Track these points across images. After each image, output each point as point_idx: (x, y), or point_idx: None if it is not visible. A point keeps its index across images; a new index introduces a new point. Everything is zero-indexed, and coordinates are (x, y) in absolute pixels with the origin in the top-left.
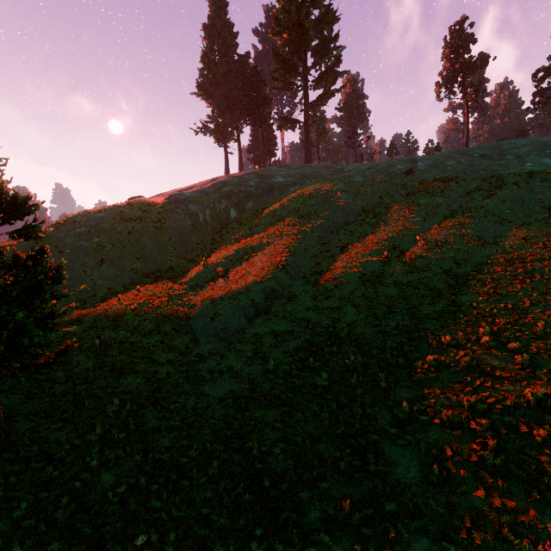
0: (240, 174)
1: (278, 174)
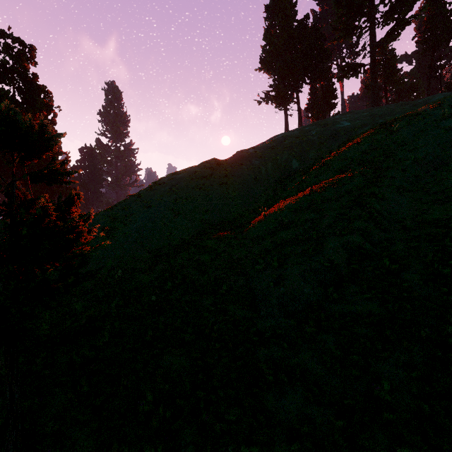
0: (301, 127)
1: (342, 120)
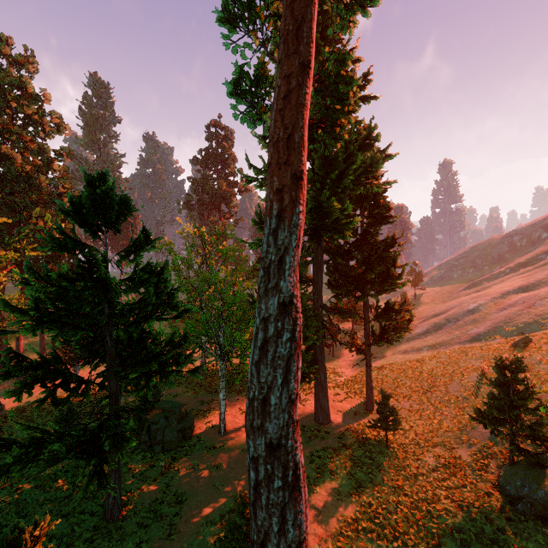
0: None
1: None
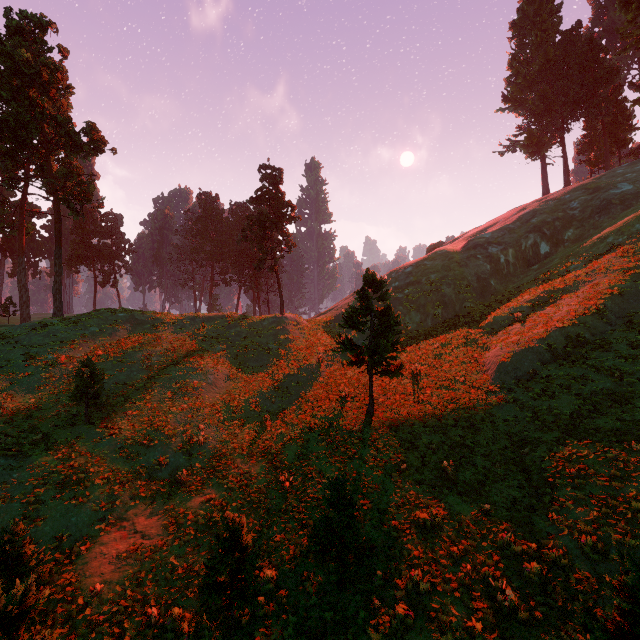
0: (559, 194)
1: (623, 179)
